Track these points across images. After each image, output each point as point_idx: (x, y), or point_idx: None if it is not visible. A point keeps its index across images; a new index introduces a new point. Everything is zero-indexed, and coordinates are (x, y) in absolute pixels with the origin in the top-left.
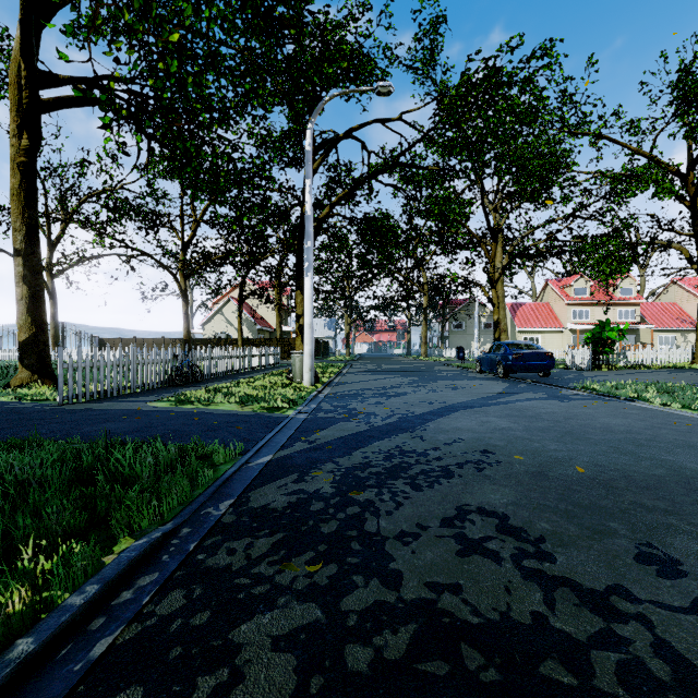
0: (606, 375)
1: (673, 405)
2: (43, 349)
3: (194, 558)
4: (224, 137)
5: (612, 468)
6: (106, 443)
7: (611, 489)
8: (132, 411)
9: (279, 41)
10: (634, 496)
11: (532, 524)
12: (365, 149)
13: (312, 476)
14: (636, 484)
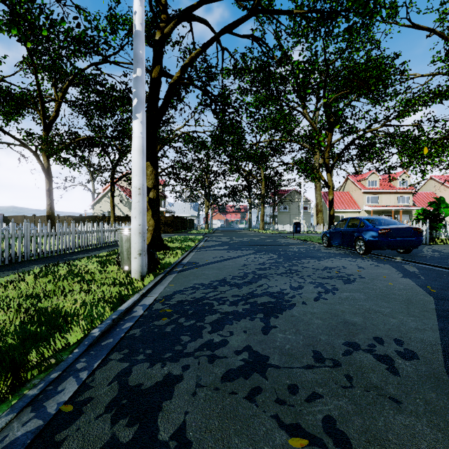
0: None
1: None
2: None
3: None
4: None
5: None
6: None
7: None
8: None
9: None
10: None
11: None
12: (219, 44)
13: None
14: None
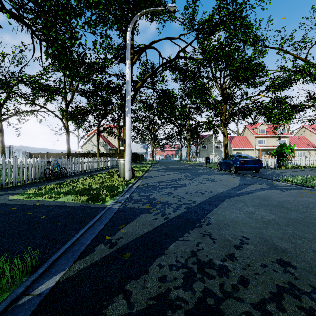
0: (288, 172)
1: None
2: None
3: None
4: (76, 31)
5: None
6: None
7: None
8: None
9: None
10: None
11: None
12: (161, 56)
13: None
14: None
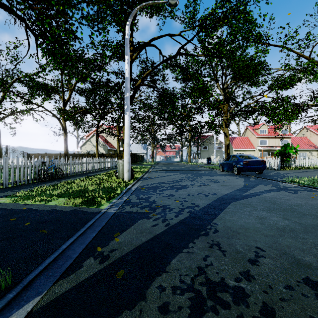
0: (292, 173)
1: None
2: None
3: None
4: (71, 23)
5: None
6: None
7: None
8: None
9: None
10: None
11: None
12: (161, 54)
13: None
14: None
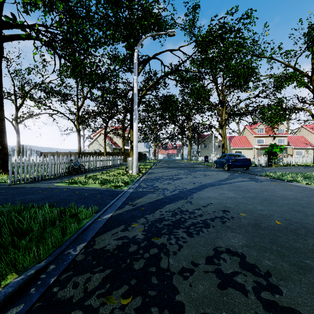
0: (275, 169)
1: (312, 184)
2: (5, 157)
3: (51, 291)
4: (94, 55)
5: (294, 221)
6: (21, 208)
7: (298, 235)
8: (45, 188)
9: (121, 9)
10: (313, 240)
11: (260, 261)
12: (163, 64)
13: (132, 226)
14: (311, 232)
